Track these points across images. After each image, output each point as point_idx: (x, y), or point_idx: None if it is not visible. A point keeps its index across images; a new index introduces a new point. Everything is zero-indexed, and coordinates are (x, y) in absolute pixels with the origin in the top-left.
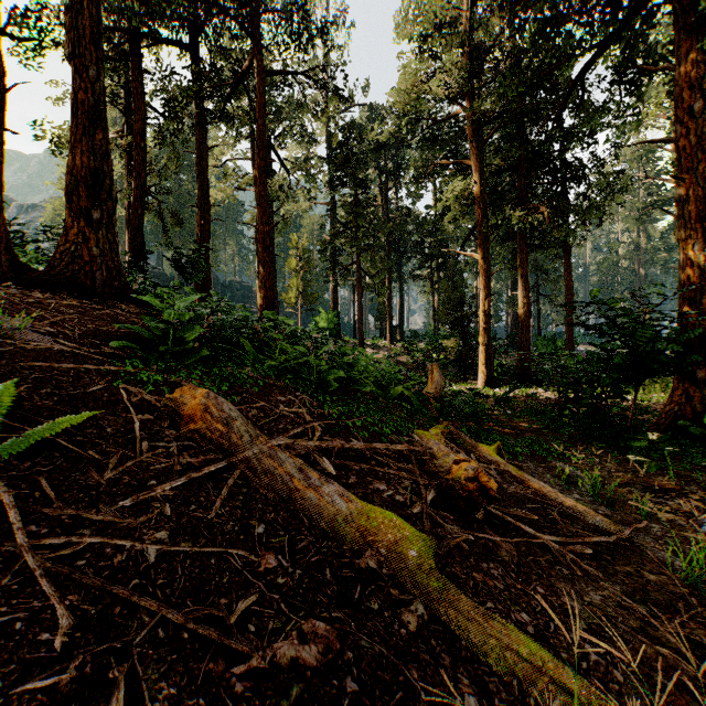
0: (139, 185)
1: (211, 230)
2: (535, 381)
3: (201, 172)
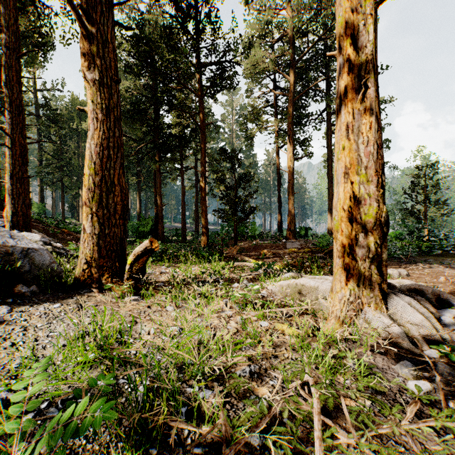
0: None
1: None
2: None
3: None
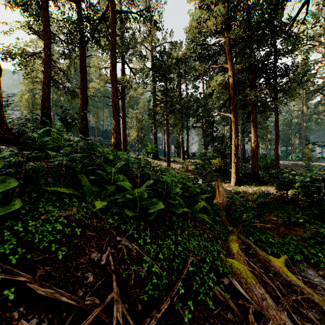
0: (46, 76)
1: (96, 104)
2: (260, 181)
3: (82, 69)
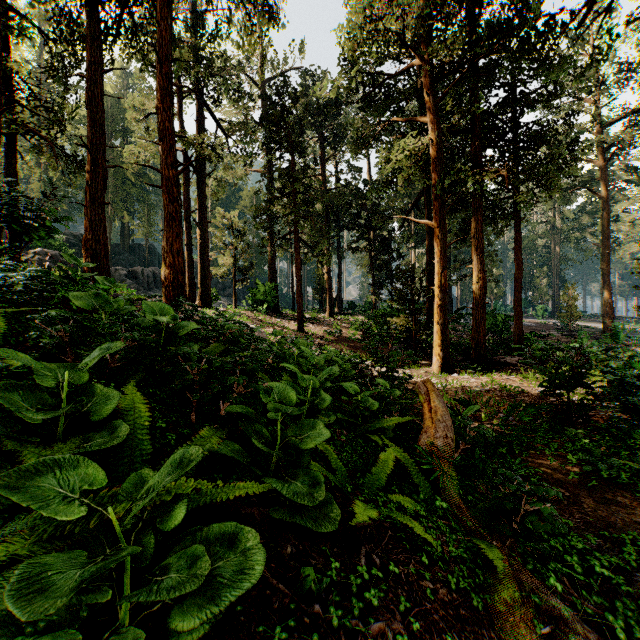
0: None
1: (146, 198)
2: (490, 362)
3: (90, 100)
